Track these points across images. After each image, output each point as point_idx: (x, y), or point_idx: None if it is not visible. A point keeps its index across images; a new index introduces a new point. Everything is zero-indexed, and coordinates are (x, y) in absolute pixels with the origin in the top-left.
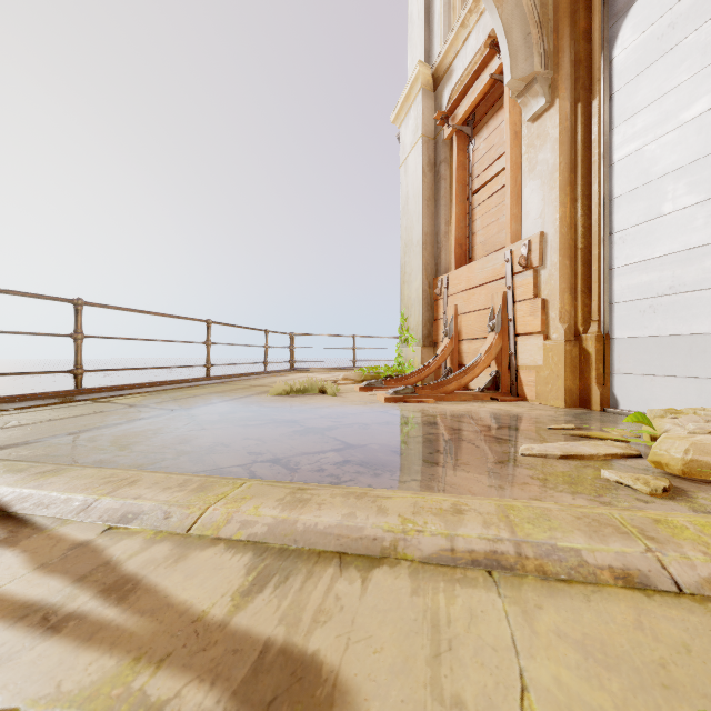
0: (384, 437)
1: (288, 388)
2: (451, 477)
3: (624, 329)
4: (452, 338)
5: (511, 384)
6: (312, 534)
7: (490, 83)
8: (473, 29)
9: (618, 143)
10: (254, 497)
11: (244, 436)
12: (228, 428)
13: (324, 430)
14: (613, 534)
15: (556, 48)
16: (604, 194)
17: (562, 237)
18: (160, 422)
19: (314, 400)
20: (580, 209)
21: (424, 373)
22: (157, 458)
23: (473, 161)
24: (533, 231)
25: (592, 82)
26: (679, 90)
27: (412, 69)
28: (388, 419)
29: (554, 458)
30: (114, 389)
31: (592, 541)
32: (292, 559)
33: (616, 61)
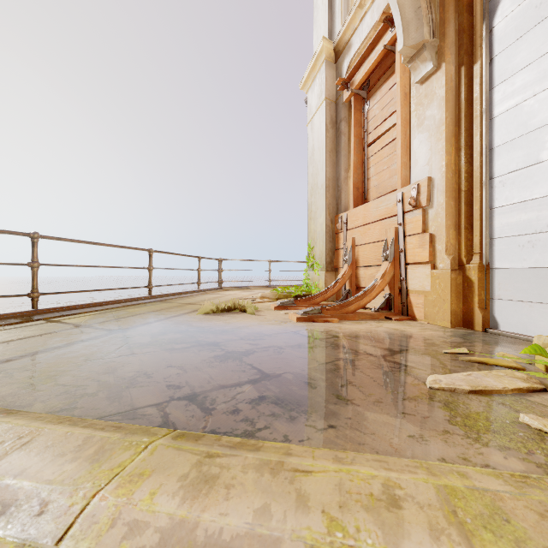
0: (297, 363)
1: (214, 307)
2: (368, 421)
3: (504, 261)
4: (351, 265)
5: (402, 305)
6: None
7: (383, 53)
8: (369, 9)
9: (498, 100)
10: (154, 472)
11: (168, 362)
12: (155, 352)
13: (243, 355)
14: None
15: (442, 20)
16: (486, 144)
17: (448, 181)
18: (95, 345)
19: (236, 319)
20: (463, 157)
21: (328, 294)
22: (76, 393)
23: (368, 119)
24: (422, 176)
25: (474, 48)
26: None
27: (317, 45)
28: (299, 341)
29: (463, 392)
30: (67, 309)
31: None
32: None
33: (496, 29)
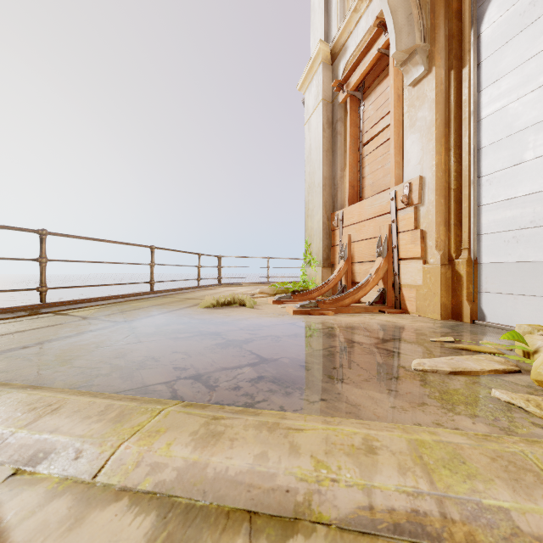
0: (294, 350)
1: (214, 302)
2: (355, 396)
3: (491, 256)
4: (346, 261)
5: (395, 299)
6: (222, 483)
7: (377, 56)
8: (364, 13)
9: (485, 103)
10: (169, 429)
11: (173, 349)
12: (160, 340)
13: (242, 343)
14: (537, 485)
15: (432, 25)
16: (474, 145)
17: (438, 180)
18: (104, 335)
19: (236, 312)
20: (453, 157)
21: (324, 289)
22: (91, 374)
23: (363, 120)
24: (414, 175)
25: (463, 53)
26: (539, 57)
27: (314, 47)
28: (296, 331)
29: (444, 373)
30: (74, 303)
31: (518, 496)
32: (198, 523)
33: (483, 35)
